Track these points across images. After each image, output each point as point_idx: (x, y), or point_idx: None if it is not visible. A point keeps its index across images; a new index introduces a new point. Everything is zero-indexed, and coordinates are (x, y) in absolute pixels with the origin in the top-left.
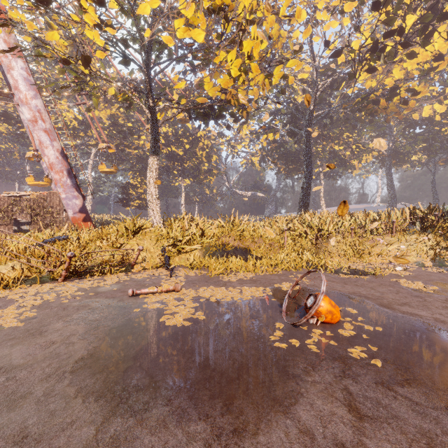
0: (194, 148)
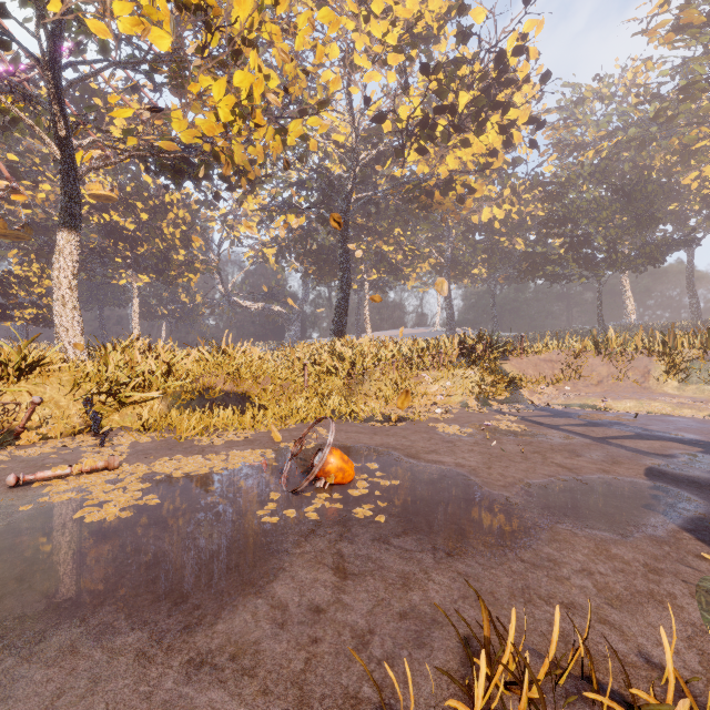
0: (158, 221)
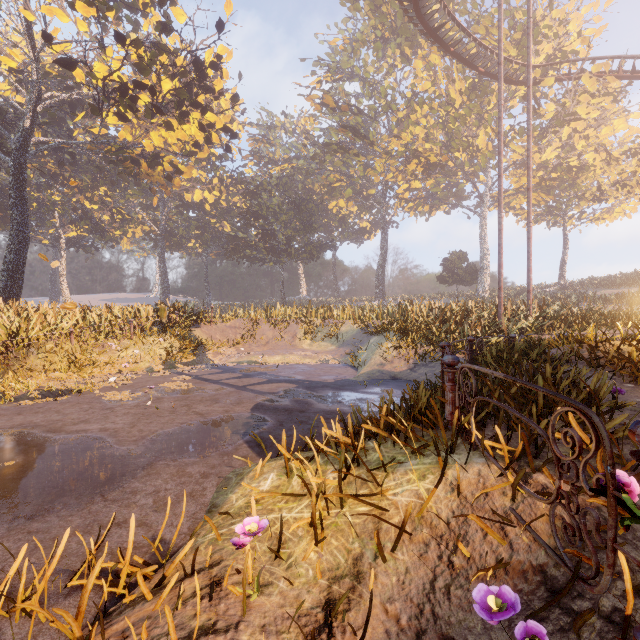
0: None
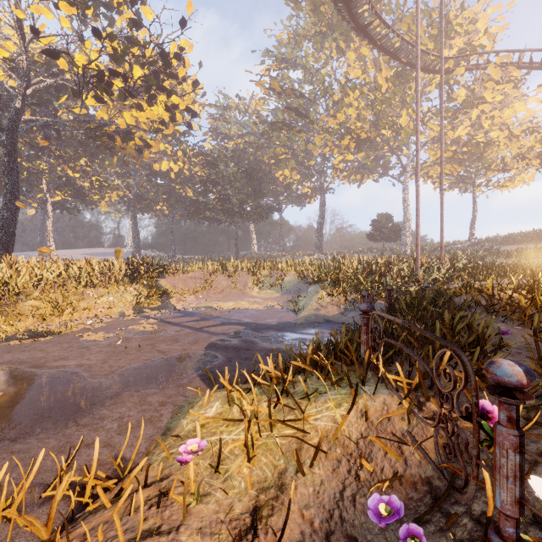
0: None
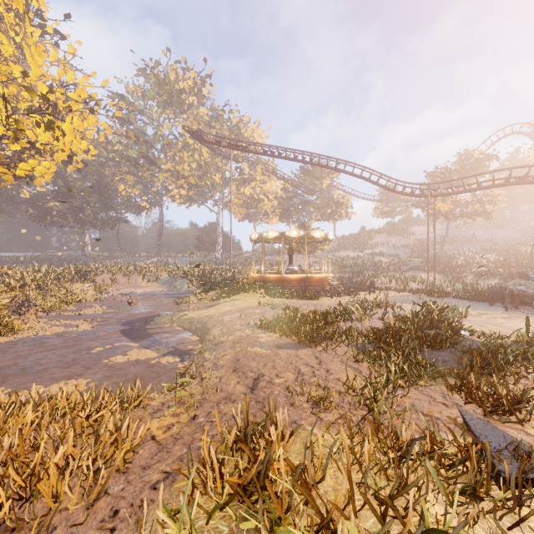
0: None
